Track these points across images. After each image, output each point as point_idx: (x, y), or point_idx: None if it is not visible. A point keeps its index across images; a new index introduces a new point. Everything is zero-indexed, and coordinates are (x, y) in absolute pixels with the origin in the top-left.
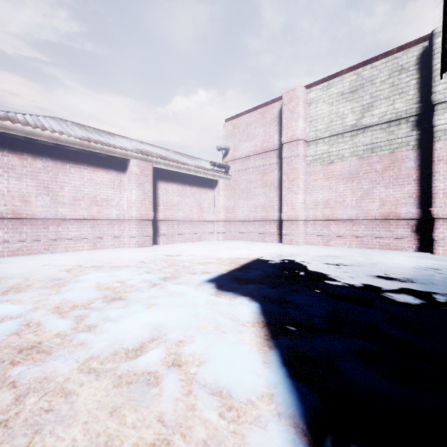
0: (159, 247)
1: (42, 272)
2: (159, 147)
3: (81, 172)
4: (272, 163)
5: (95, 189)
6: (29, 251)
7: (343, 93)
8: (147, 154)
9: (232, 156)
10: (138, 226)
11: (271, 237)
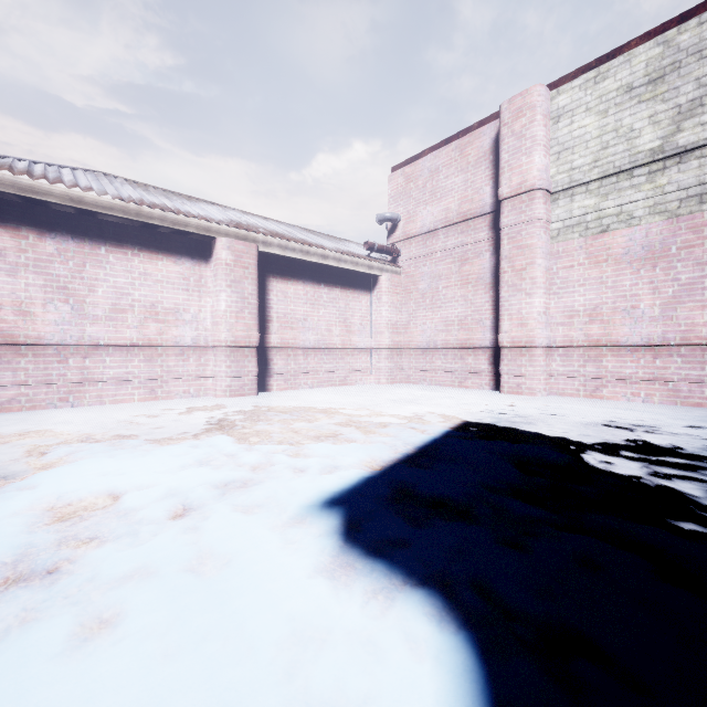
0: (269, 396)
1: (0, 453)
2: (276, 221)
3: (127, 260)
4: (479, 239)
5: (153, 292)
6: (32, 402)
7: (631, 86)
8: (248, 227)
9: (404, 233)
10: (231, 358)
11: (477, 380)
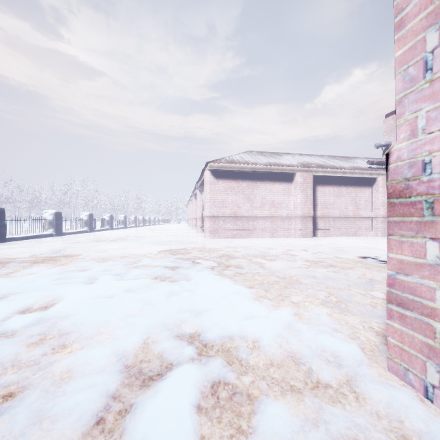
0: (318, 239)
1: (258, 245)
2: (315, 156)
3: (265, 186)
4: None
5: (273, 196)
6: (240, 235)
7: None
8: (308, 166)
9: None
10: (302, 222)
11: None
